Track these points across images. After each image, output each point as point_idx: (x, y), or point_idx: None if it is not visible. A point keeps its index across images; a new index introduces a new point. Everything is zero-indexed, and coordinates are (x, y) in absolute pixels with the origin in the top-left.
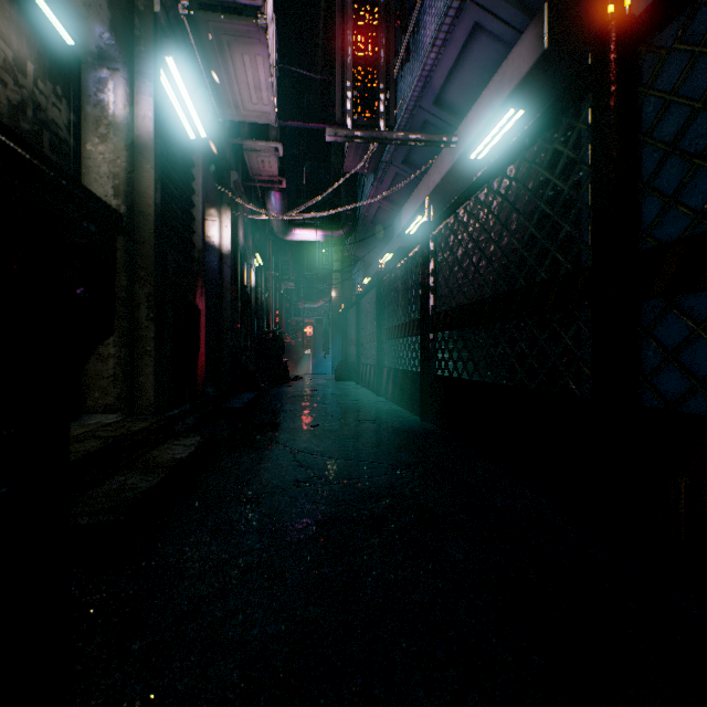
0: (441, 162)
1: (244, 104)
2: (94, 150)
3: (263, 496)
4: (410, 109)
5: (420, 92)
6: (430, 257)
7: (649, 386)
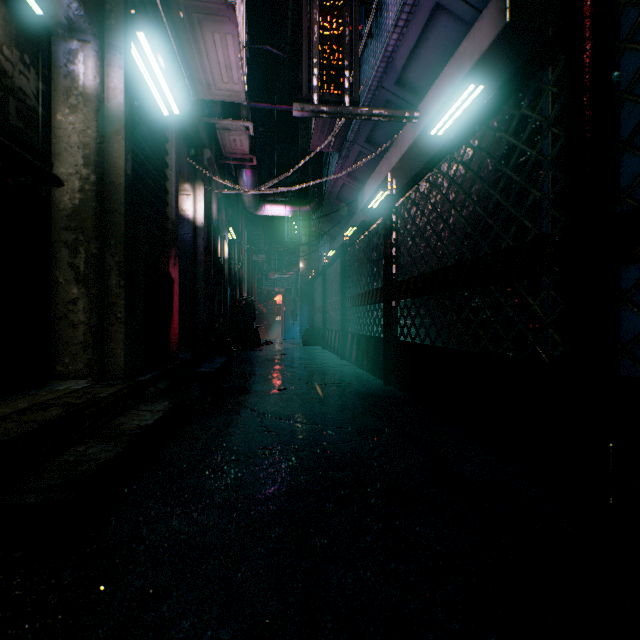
0: (402, 139)
1: (216, 83)
2: (64, 120)
3: (228, 465)
4: (373, 90)
5: (382, 72)
6: (392, 228)
7: (629, 354)
